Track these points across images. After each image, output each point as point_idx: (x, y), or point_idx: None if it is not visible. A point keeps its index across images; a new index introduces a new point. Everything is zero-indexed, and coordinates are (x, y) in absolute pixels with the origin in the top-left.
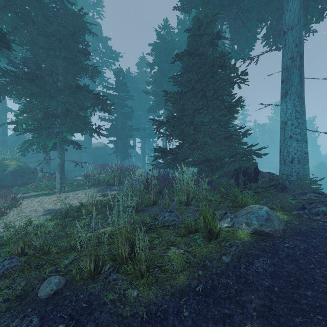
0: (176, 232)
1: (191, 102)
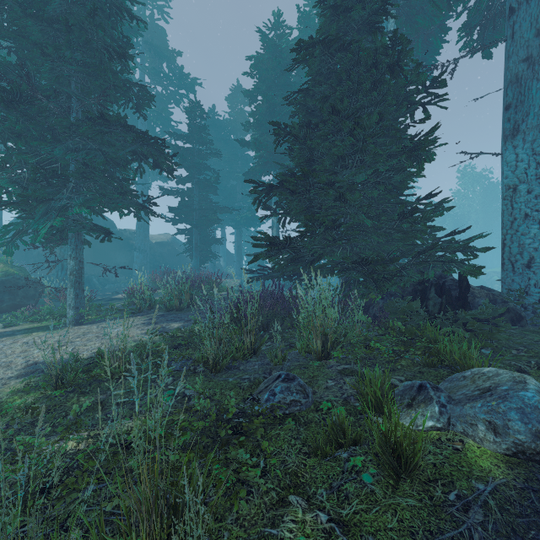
0: (302, 439)
1: (329, 143)
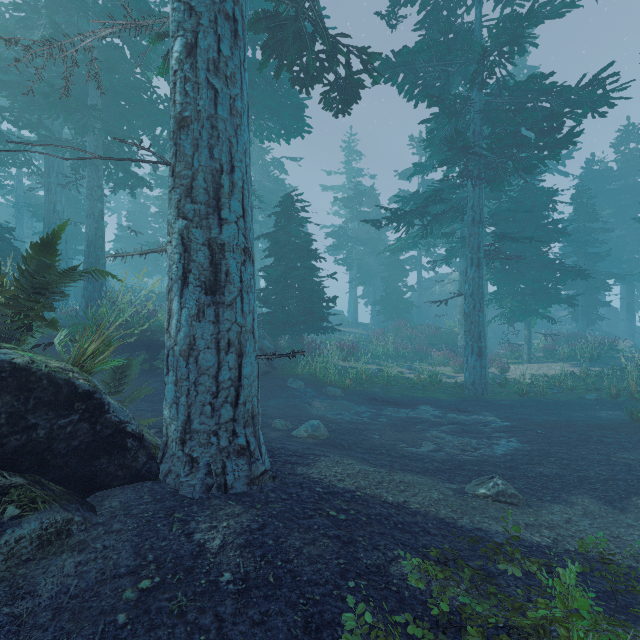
0: None
1: None
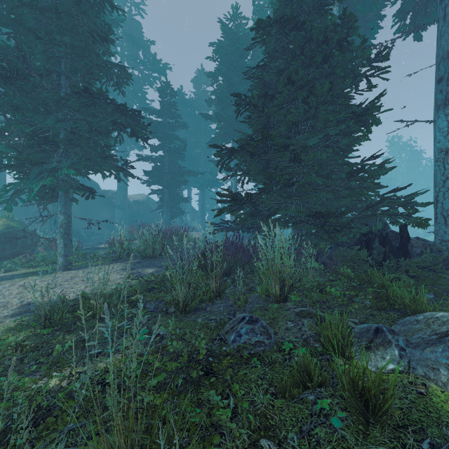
0: (268, 380)
1: (284, 111)
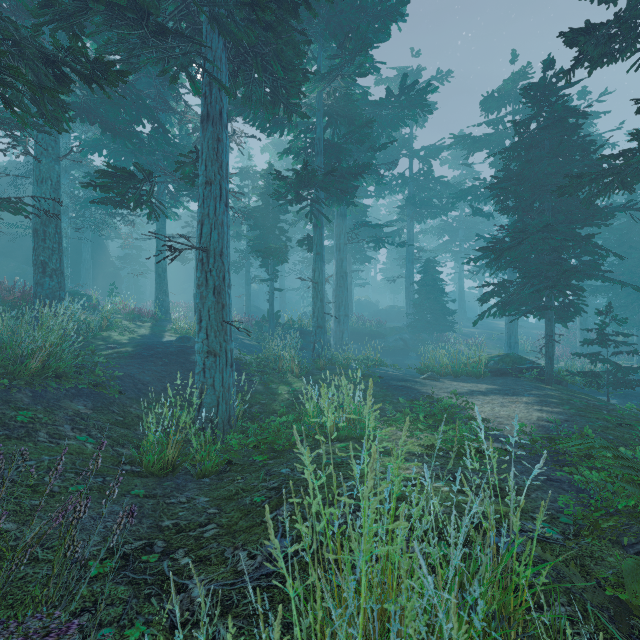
0: None
1: None
